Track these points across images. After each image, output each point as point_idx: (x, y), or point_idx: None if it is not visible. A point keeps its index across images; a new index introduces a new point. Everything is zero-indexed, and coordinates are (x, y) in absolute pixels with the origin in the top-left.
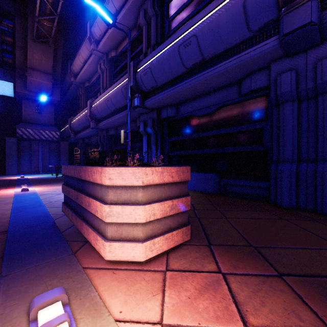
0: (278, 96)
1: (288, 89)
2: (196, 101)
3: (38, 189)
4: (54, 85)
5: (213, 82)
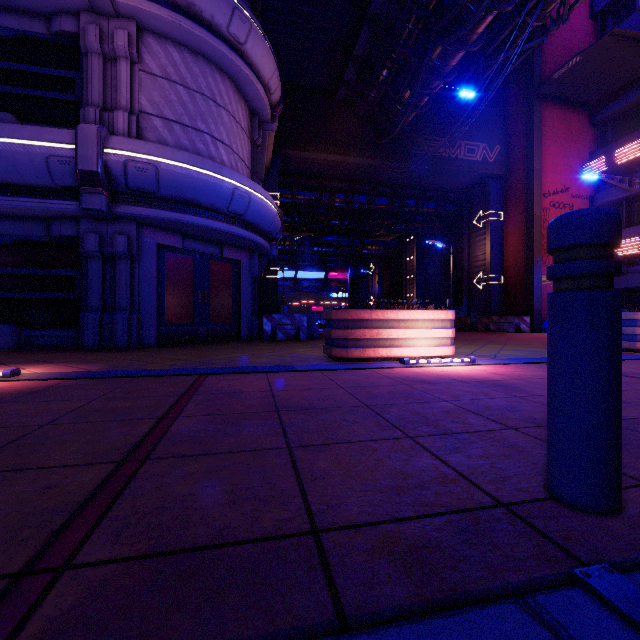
0: (86, 251)
1: (94, 249)
2: None
3: None
4: None
5: (8, 211)
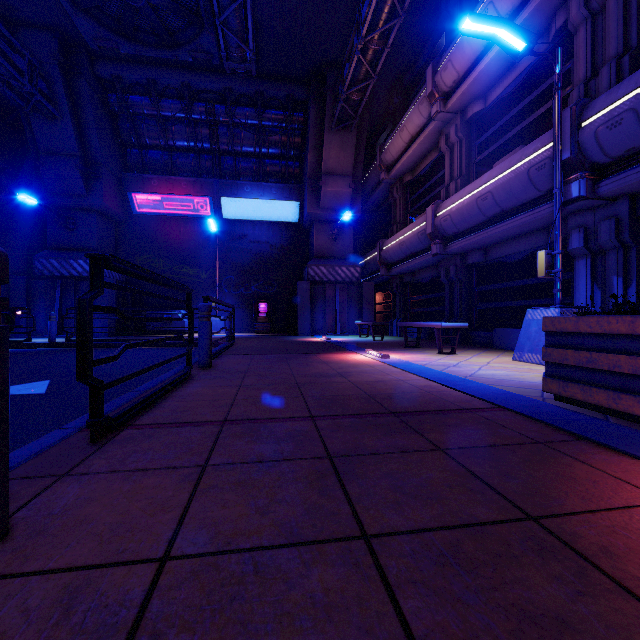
0: None
1: None
2: None
3: (394, 356)
4: (353, 192)
5: None
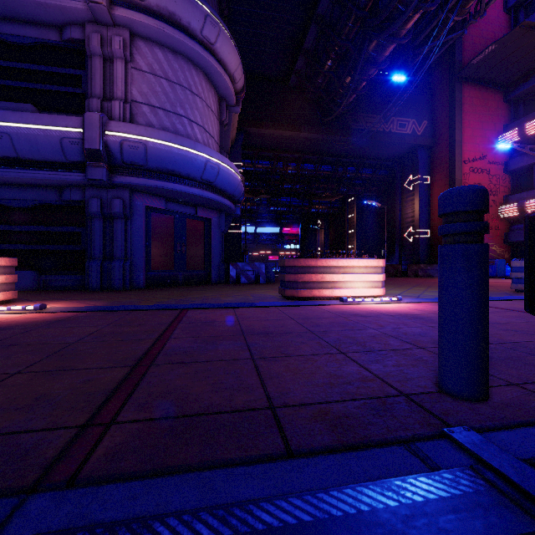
0: (90, 212)
1: (96, 210)
2: (6, 189)
3: None
4: None
5: (31, 181)
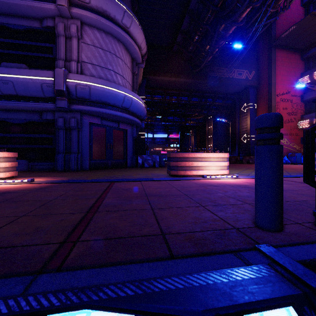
0: (58, 126)
1: (61, 125)
2: (10, 113)
3: None
4: None
5: (24, 108)
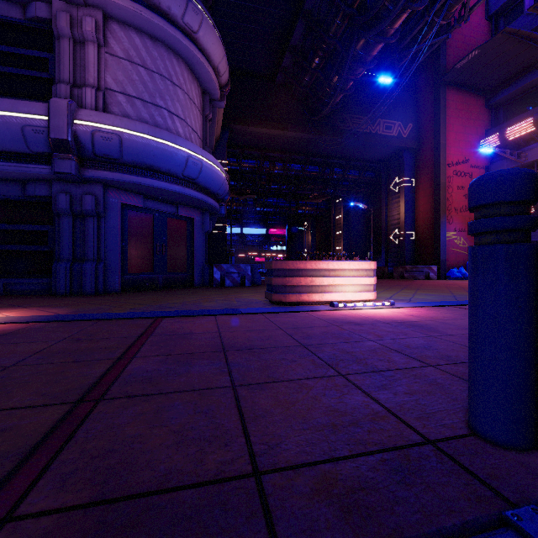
0: (58, 209)
1: (65, 207)
2: None
3: None
4: None
5: None
